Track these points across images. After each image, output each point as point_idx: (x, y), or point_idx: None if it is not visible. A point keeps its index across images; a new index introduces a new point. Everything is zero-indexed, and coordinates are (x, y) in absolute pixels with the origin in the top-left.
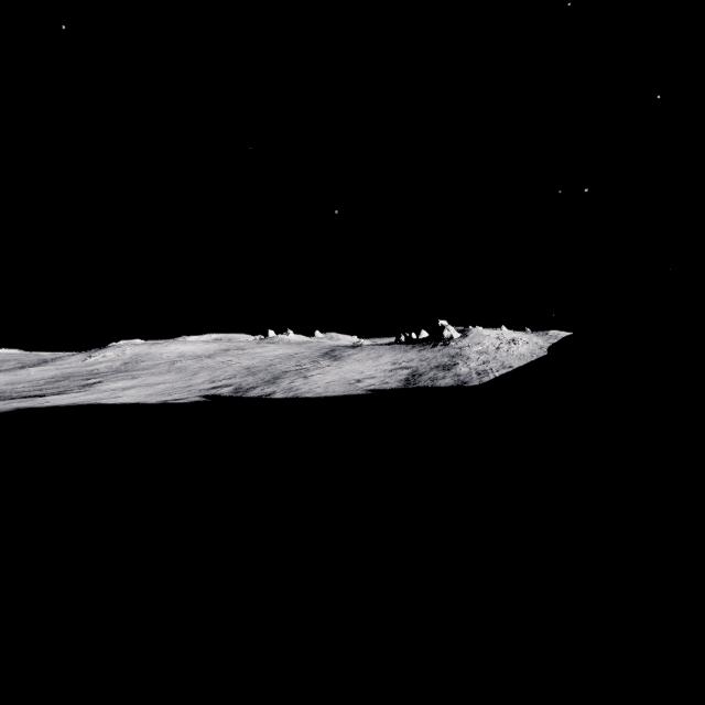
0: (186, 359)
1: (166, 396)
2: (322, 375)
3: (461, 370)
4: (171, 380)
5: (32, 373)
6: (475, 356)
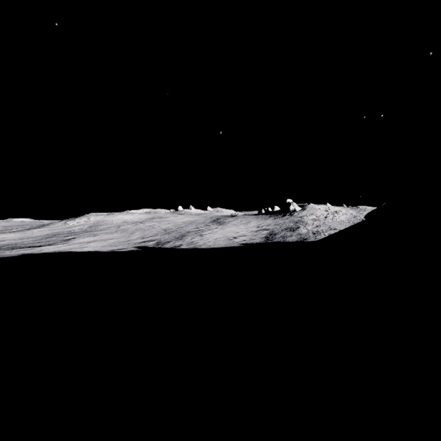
0: (127, 224)
1: (114, 246)
2: (211, 234)
3: (302, 231)
4: (117, 237)
5: (35, 233)
6: (311, 222)
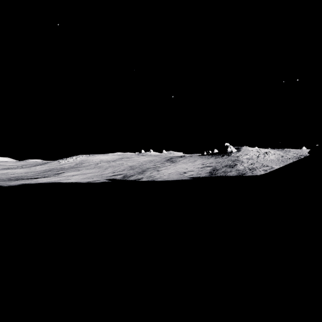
0: (103, 162)
1: (91, 179)
2: (166, 169)
3: (239, 167)
4: (94, 172)
5: (37, 168)
6: (246, 160)
